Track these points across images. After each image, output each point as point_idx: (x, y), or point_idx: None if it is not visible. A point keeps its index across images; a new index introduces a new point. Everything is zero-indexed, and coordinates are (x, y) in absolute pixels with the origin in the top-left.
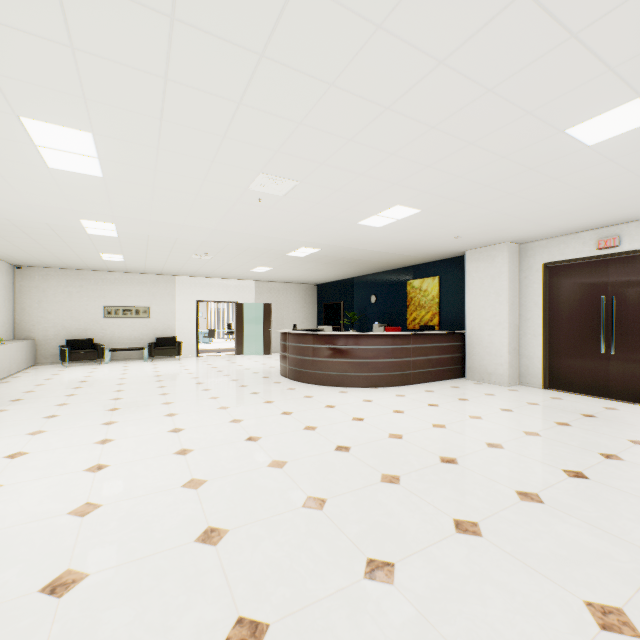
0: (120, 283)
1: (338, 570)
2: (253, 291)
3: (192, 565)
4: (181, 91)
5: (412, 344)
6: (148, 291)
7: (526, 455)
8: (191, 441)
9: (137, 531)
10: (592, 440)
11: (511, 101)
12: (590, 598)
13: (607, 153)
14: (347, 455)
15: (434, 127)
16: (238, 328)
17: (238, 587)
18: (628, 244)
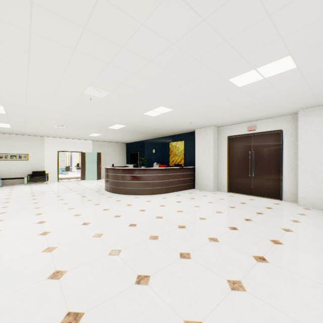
0: (8, 140)
1: (123, 282)
2: (91, 146)
3: (44, 291)
4: (40, 39)
5: (171, 173)
6: (27, 145)
7: (215, 222)
8: (50, 227)
9: (12, 278)
10: (242, 213)
11: (205, 65)
12: (229, 278)
13: (246, 90)
14: (134, 228)
15: (173, 72)
16: (82, 166)
17: (69, 298)
18: (259, 129)
